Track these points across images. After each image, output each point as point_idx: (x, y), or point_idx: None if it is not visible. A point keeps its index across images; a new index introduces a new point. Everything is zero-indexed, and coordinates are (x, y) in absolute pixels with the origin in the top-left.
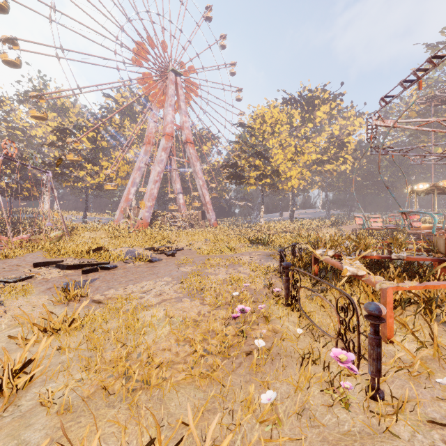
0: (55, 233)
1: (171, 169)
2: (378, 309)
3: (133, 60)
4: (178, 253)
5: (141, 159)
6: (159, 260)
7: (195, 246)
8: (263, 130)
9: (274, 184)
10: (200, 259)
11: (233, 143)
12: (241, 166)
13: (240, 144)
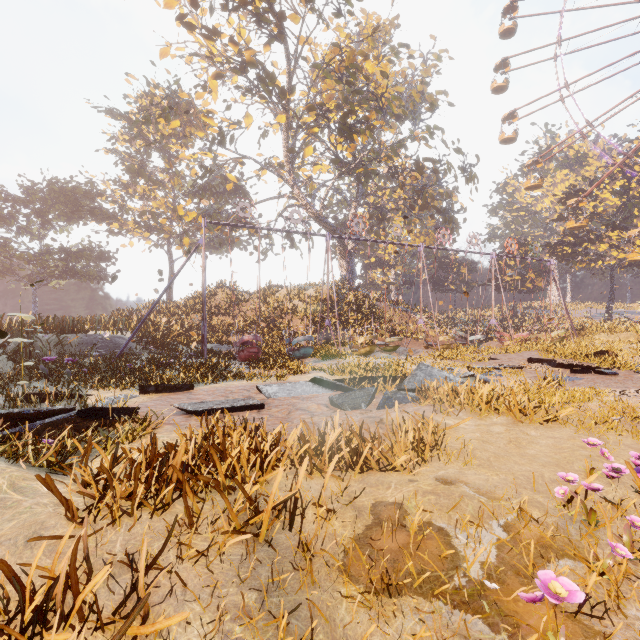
0: (556, 332)
1: None
2: None
3: None
4: None
5: None
6: None
7: None
8: None
9: None
10: None
11: None
12: None
13: None
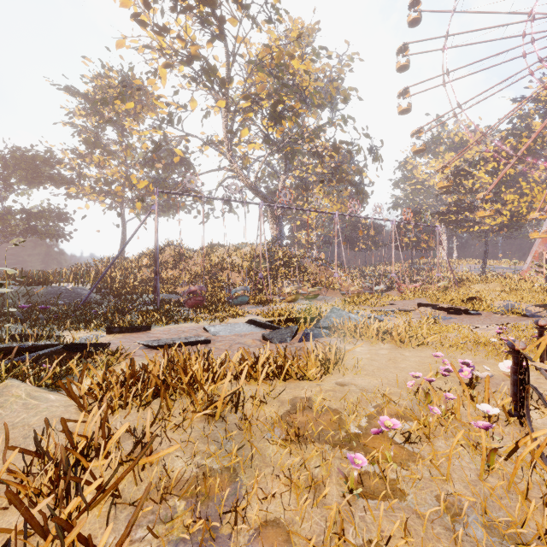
0: (441, 283)
1: None
2: (536, 321)
3: None
4: None
5: None
6: (540, 317)
7: None
8: None
9: None
10: None
11: None
12: None
13: None
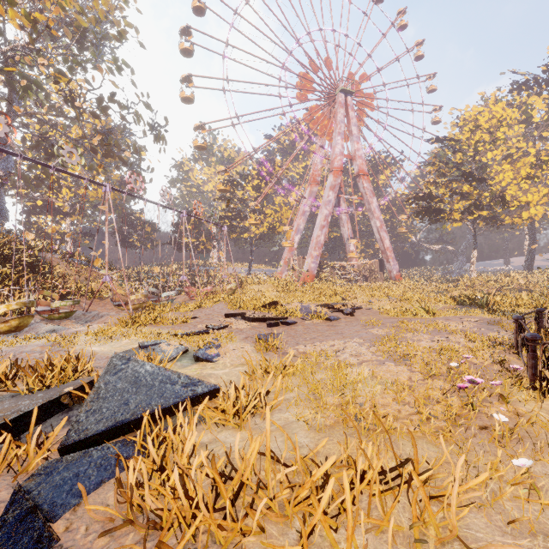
0: (230, 285)
1: (340, 210)
2: None
3: (297, 93)
4: (357, 312)
5: (305, 202)
6: (338, 319)
7: (376, 305)
8: (476, 140)
9: (494, 217)
10: (389, 321)
11: (424, 167)
12: (438, 196)
13: (435, 166)
